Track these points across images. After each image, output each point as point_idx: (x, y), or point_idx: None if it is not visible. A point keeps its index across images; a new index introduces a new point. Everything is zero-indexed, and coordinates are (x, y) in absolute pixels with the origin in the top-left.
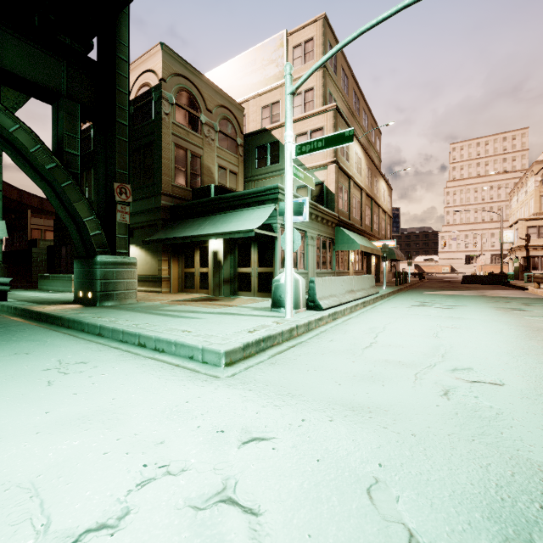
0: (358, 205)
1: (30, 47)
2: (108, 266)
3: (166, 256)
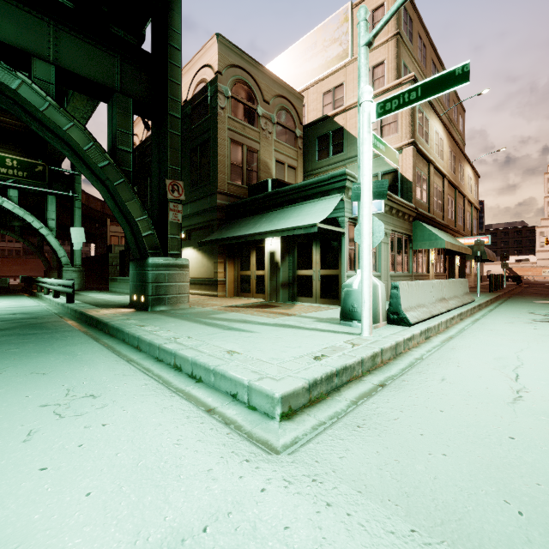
0: (439, 195)
1: (86, 44)
2: (159, 269)
3: (222, 258)
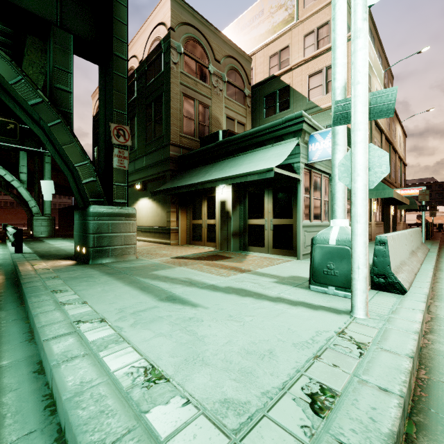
0: None
1: None
2: (102, 218)
3: (174, 208)
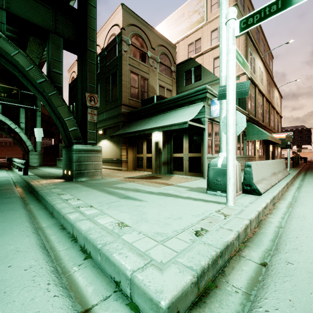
0: (260, 107)
1: None
2: (81, 152)
3: (125, 146)
